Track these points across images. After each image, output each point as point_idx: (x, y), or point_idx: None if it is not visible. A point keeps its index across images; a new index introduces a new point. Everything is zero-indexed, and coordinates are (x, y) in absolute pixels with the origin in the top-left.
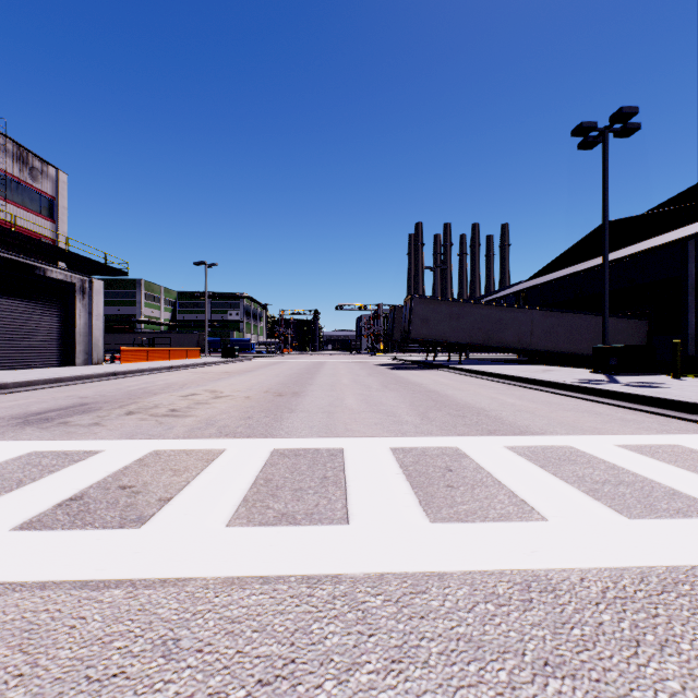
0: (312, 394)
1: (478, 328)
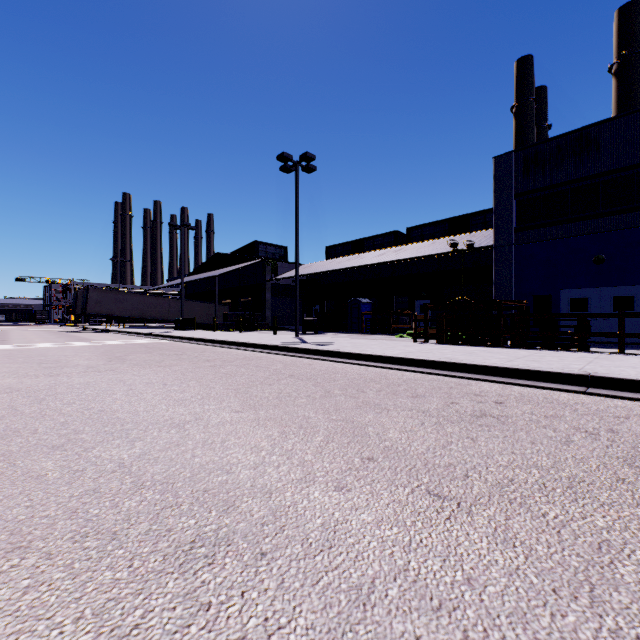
0: (15, 340)
1: (136, 308)
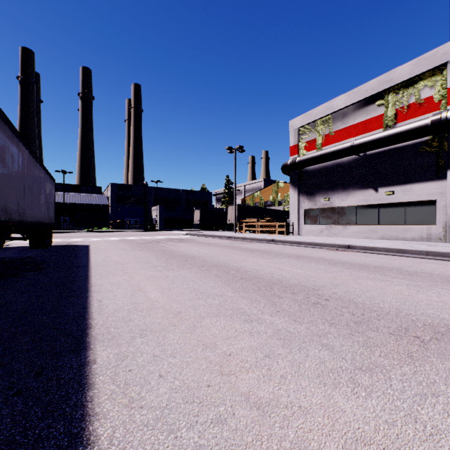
0: None
1: None
